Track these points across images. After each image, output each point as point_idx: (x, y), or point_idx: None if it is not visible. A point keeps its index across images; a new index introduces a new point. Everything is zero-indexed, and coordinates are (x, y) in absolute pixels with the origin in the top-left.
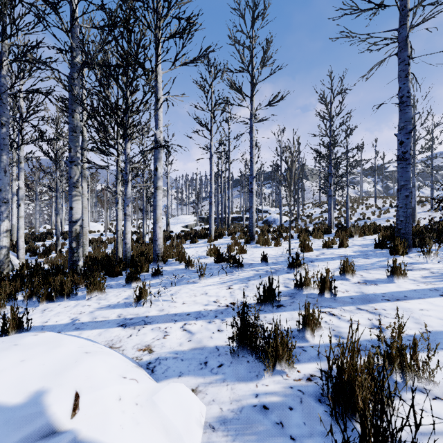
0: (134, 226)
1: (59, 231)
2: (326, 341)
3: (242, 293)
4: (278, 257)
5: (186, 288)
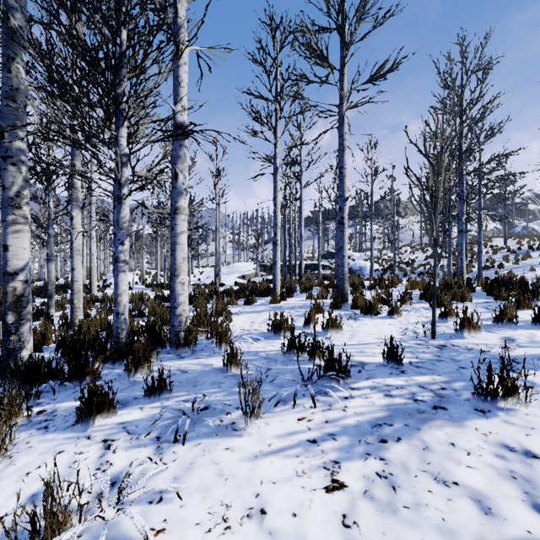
0: None
1: (52, 285)
2: None
3: None
4: (415, 347)
5: (208, 459)
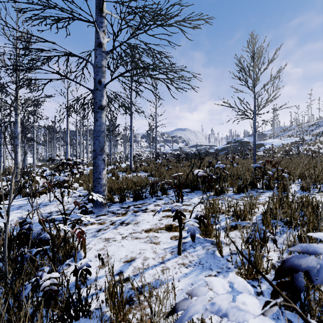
0: None
1: None
2: None
3: None
4: None
5: None
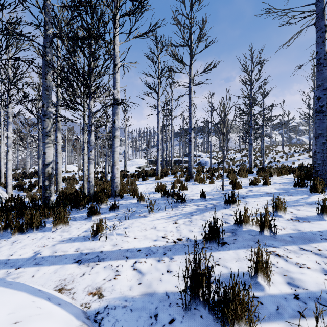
0: (100, 167)
1: (40, 171)
2: (281, 290)
3: (187, 229)
4: (214, 194)
5: (138, 222)
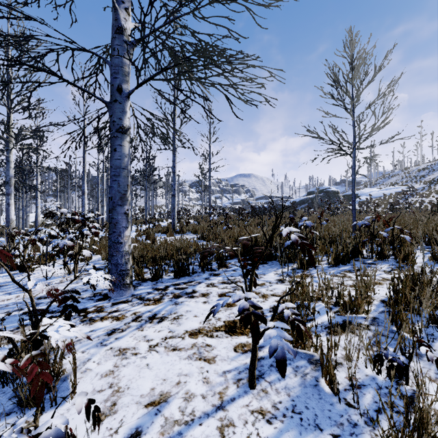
0: None
1: None
2: None
3: None
4: None
5: None
